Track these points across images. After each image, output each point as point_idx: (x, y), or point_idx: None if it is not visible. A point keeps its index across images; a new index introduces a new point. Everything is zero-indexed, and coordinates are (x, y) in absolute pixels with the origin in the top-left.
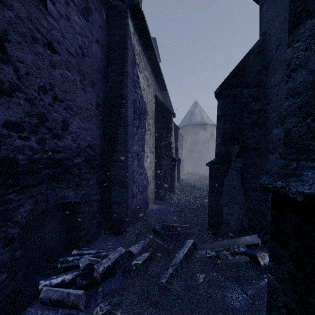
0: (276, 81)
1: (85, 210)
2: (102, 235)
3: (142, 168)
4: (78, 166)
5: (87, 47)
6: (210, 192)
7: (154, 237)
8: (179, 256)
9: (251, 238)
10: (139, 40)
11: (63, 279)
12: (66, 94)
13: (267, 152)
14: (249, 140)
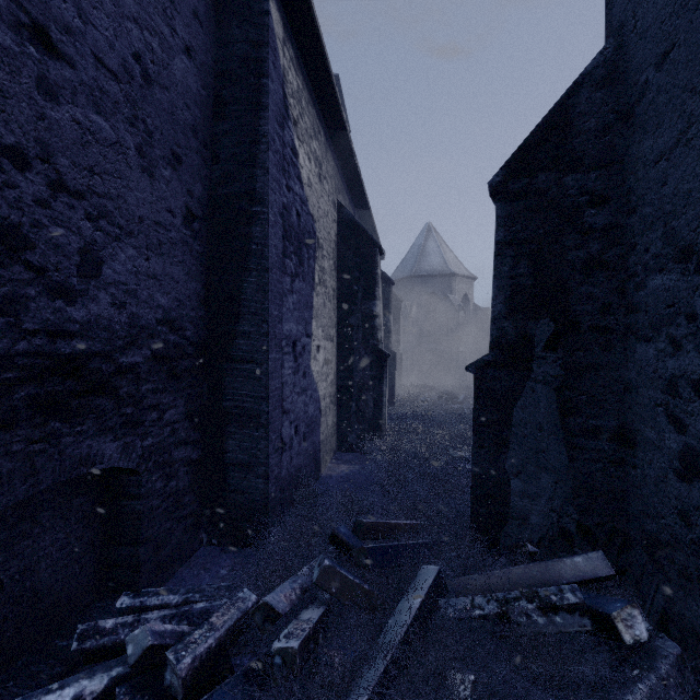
0: (659, 149)
1: (155, 488)
2: (203, 548)
3: (307, 376)
4: (134, 373)
5: (158, 62)
6: (478, 439)
7: (335, 564)
8: (402, 616)
9: (589, 562)
10: (297, 61)
11: (78, 694)
12: (93, 178)
13: (630, 338)
14: (580, 305)
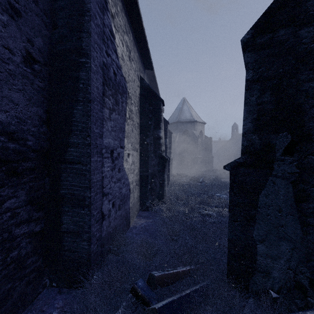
0: None
1: None
2: (46, 289)
3: (121, 171)
4: None
5: None
6: (233, 215)
7: None
8: None
9: None
10: None
11: None
12: None
13: None
14: (312, 121)
